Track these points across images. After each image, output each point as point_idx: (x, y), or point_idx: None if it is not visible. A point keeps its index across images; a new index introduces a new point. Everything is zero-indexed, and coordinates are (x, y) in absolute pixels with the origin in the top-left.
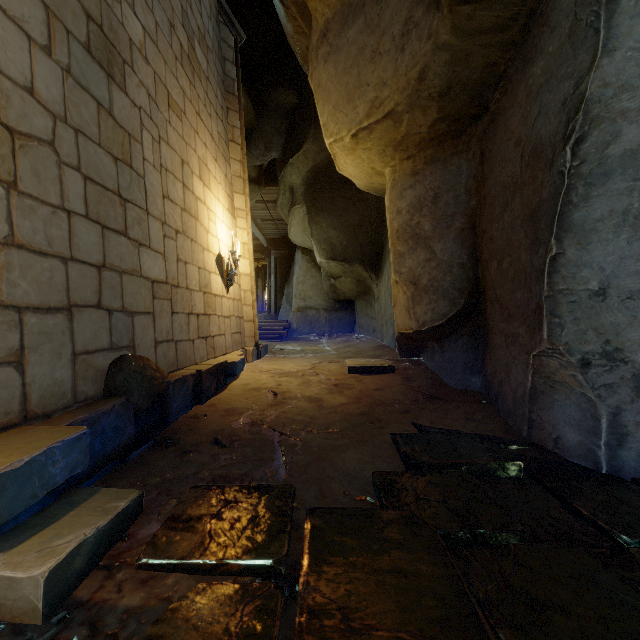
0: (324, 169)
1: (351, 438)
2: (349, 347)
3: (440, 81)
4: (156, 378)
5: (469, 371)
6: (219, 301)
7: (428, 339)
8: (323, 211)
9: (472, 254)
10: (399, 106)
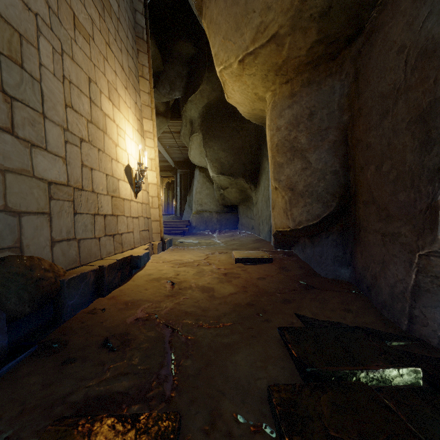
0: (215, 105)
1: (241, 334)
2: (234, 240)
3: (322, 0)
4: (46, 278)
5: (338, 263)
6: (128, 204)
7: (301, 236)
8: (215, 137)
9: (344, 163)
10: (282, 28)
